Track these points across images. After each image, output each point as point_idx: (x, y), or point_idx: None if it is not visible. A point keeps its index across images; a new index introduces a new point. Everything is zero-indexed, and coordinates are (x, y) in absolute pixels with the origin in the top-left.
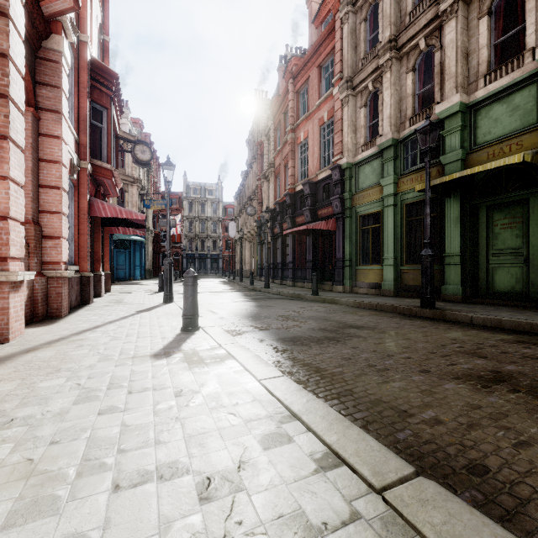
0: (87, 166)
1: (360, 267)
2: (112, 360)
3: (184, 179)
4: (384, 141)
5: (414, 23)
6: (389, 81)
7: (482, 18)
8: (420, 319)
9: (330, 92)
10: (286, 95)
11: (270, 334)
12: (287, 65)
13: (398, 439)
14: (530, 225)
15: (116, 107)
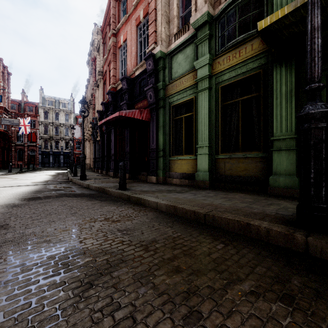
0: None
1: (173, 157)
2: None
3: (40, 92)
4: (199, 17)
5: None
6: None
7: None
8: None
9: None
10: (109, 6)
11: None
12: None
13: None
14: None
15: None
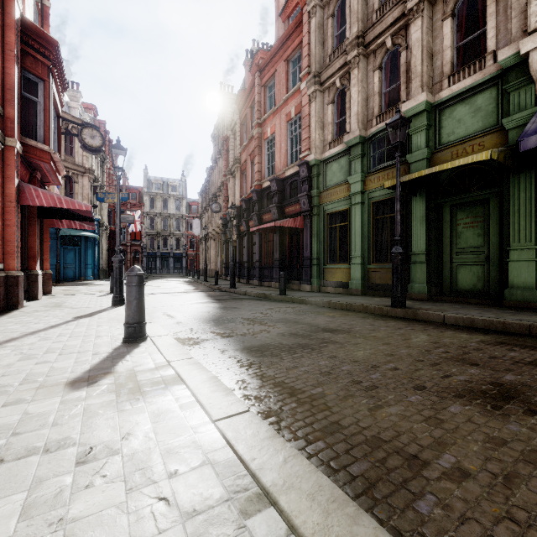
0: (14, 144)
1: (327, 266)
2: (3, 394)
3: (145, 173)
4: (352, 138)
5: (381, 20)
6: (357, 77)
7: (446, 19)
8: (393, 320)
9: (298, 87)
10: (252, 88)
11: (234, 343)
12: (254, 59)
13: (421, 515)
14: (490, 224)
15: (56, 80)
